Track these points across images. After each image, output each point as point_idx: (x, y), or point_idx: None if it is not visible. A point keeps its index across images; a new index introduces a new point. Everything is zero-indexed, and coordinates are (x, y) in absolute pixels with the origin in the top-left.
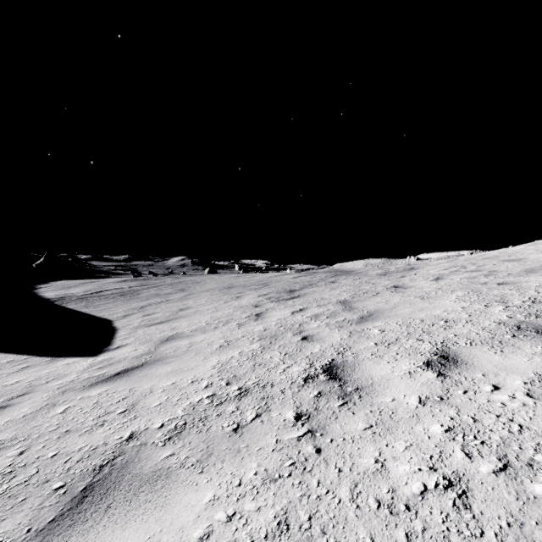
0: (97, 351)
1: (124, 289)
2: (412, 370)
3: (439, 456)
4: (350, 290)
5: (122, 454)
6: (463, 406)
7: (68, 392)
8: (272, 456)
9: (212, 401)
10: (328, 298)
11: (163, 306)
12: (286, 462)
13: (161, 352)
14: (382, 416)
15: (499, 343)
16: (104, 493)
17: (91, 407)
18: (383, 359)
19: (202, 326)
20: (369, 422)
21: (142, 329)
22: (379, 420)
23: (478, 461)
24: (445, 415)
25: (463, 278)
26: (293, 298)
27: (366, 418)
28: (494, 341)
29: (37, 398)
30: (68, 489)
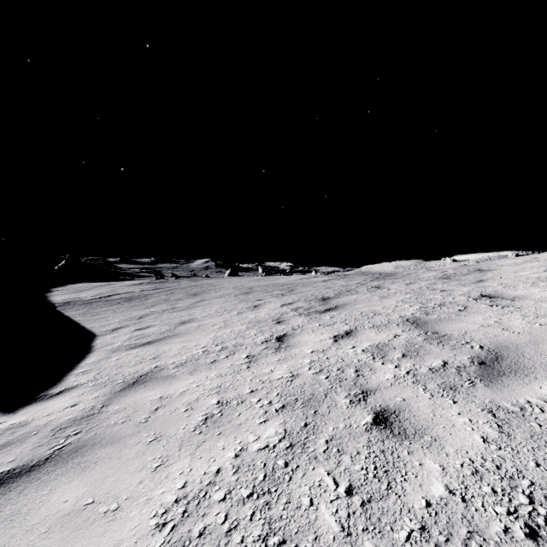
0: (28, 397)
1: (134, 293)
2: None
3: None
4: (411, 299)
5: None
6: None
7: None
8: None
9: None
10: (383, 313)
11: (165, 317)
12: None
13: (103, 420)
14: None
15: None
16: None
17: None
18: None
19: (196, 356)
20: None
21: (119, 354)
22: None
23: None
24: None
25: None
26: (329, 310)
27: None
28: None
29: None
30: None
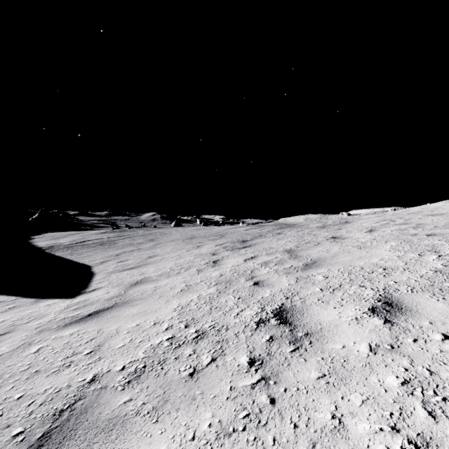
0: (75, 293)
1: (103, 239)
2: (359, 316)
3: (400, 413)
4: (294, 240)
5: (82, 398)
6: (416, 355)
7: (44, 332)
8: (226, 405)
9: (171, 344)
10: (275, 247)
11: (135, 254)
12: (240, 413)
13: (129, 295)
14: (334, 364)
15: (439, 290)
16: (59, 442)
17: (61, 347)
18: (329, 304)
19: (167, 271)
20: (322, 370)
21: (116, 274)
22: (332, 368)
23: (444, 423)
24: (398, 365)
25: (394, 230)
26: (245, 247)
27: (318, 366)
28: (435, 289)
29: (16, 337)
30: (26, 436)
